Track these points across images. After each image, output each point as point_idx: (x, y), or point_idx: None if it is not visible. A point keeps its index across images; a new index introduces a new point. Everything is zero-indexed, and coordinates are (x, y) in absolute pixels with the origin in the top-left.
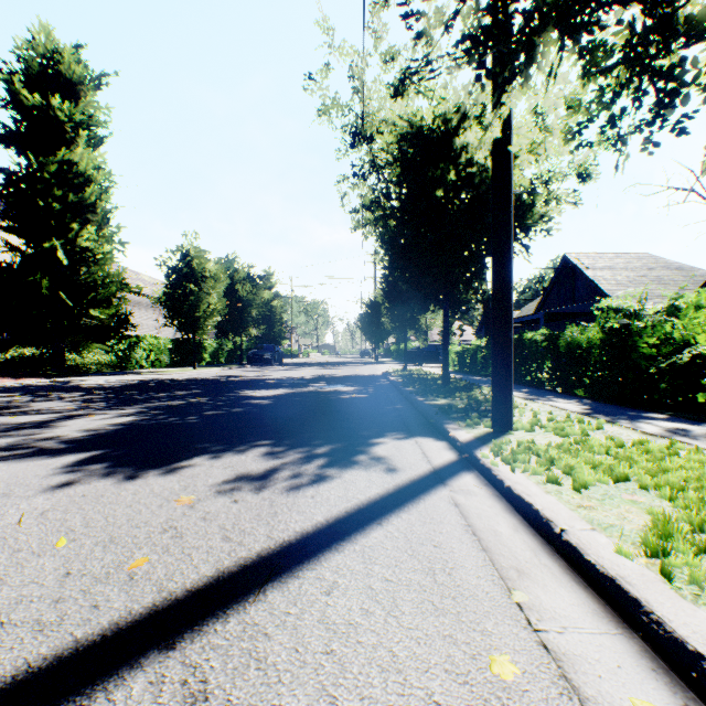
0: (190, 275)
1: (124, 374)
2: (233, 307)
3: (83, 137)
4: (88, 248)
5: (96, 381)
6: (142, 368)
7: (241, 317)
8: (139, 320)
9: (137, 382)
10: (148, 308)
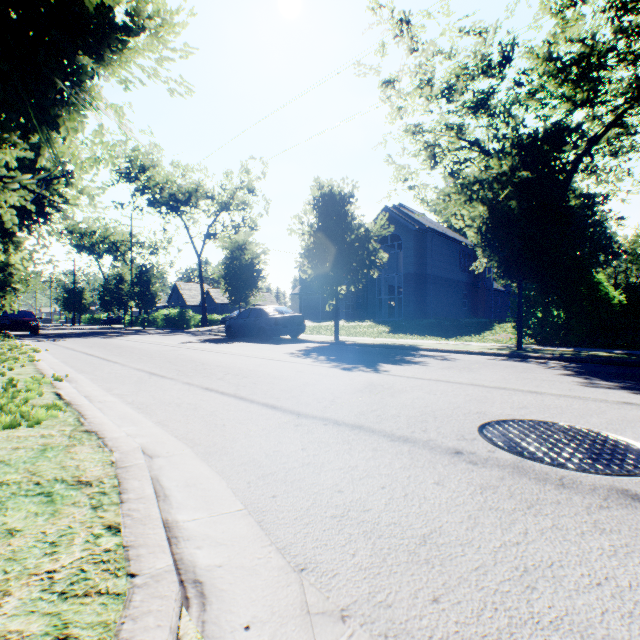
0: None
1: None
2: None
3: None
4: None
5: None
6: None
7: None
8: None
9: None
10: None
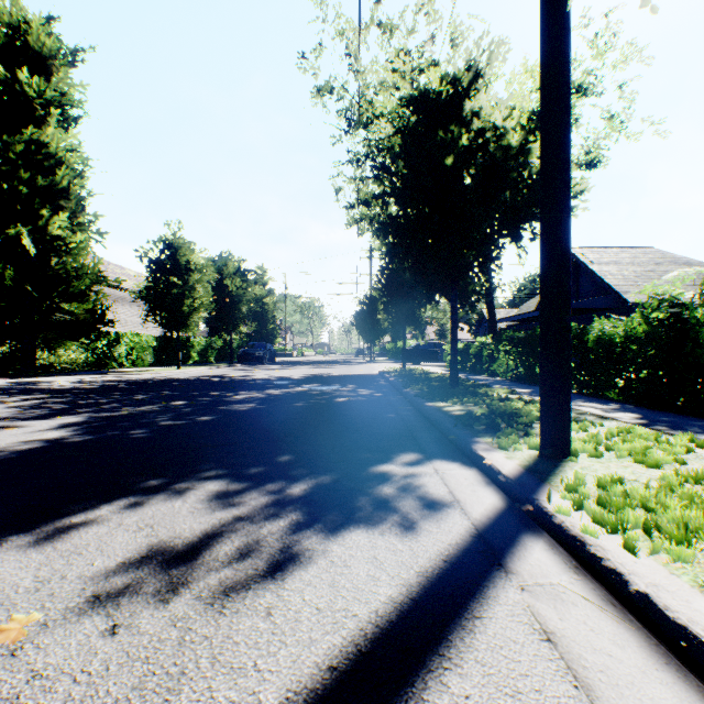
0: (173, 267)
1: (98, 374)
2: (222, 303)
3: (54, 116)
4: (60, 237)
5: (61, 381)
6: (123, 368)
7: (230, 313)
8: (123, 316)
9: (107, 382)
10: (132, 304)
